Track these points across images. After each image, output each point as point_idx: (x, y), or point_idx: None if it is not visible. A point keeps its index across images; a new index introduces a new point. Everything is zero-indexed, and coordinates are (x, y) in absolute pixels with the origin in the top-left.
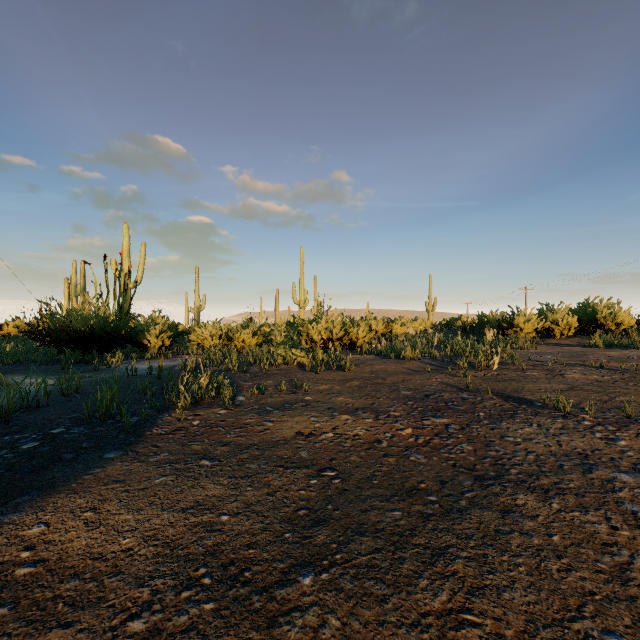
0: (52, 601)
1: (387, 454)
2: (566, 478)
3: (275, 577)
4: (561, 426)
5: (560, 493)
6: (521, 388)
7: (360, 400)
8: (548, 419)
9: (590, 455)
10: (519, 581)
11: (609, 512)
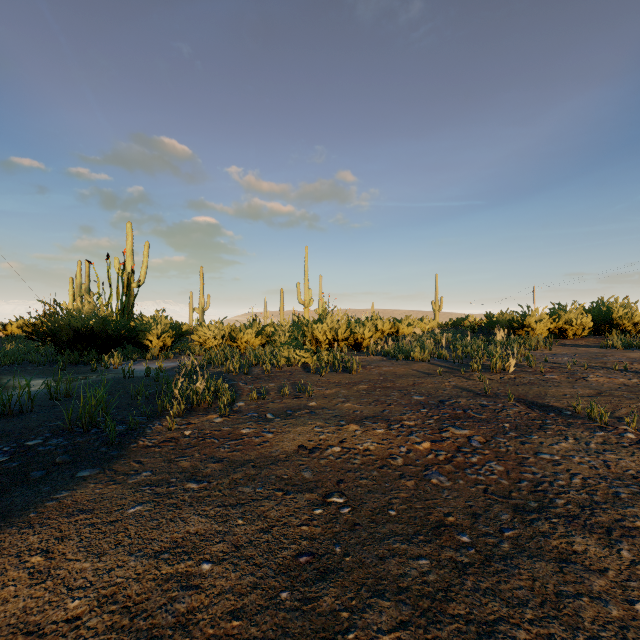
0: None
1: (404, 475)
2: (628, 512)
3: None
4: (602, 440)
5: (627, 535)
6: (544, 393)
7: (369, 406)
8: (585, 431)
9: None
10: None
11: None
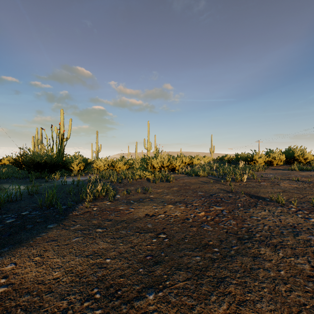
0: (14, 308)
1: (192, 225)
2: (285, 239)
3: (134, 294)
4: (280, 211)
5: (283, 247)
6: (258, 191)
7: (178, 197)
8: (273, 207)
9: (296, 226)
10: (264, 297)
11: (309, 258)
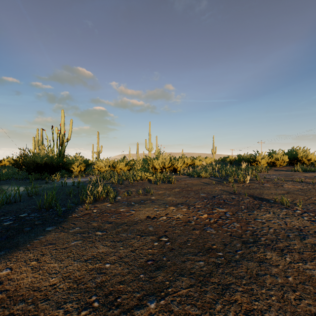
0: None
1: (194, 228)
2: (292, 243)
3: (134, 302)
4: (285, 213)
5: (289, 251)
6: (262, 193)
7: (179, 199)
8: (278, 209)
9: (303, 229)
10: (273, 306)
11: None
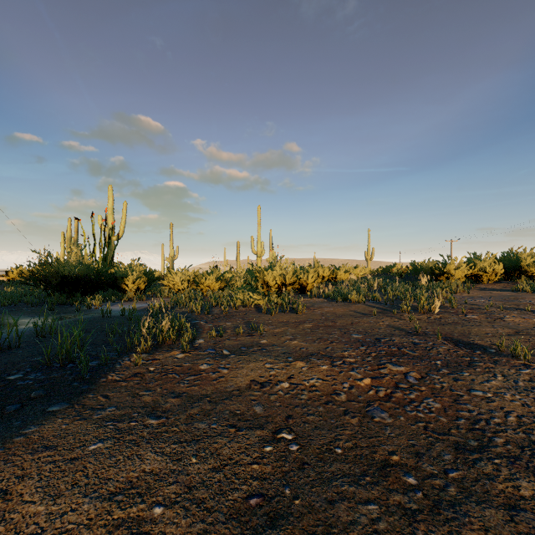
0: None
1: (348, 411)
2: None
3: None
4: (529, 378)
5: None
6: (468, 332)
7: (313, 344)
8: (511, 369)
9: None
10: None
11: None
